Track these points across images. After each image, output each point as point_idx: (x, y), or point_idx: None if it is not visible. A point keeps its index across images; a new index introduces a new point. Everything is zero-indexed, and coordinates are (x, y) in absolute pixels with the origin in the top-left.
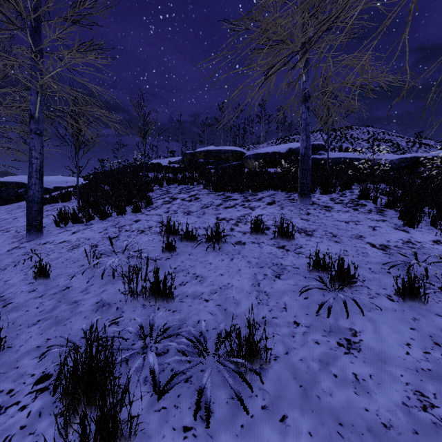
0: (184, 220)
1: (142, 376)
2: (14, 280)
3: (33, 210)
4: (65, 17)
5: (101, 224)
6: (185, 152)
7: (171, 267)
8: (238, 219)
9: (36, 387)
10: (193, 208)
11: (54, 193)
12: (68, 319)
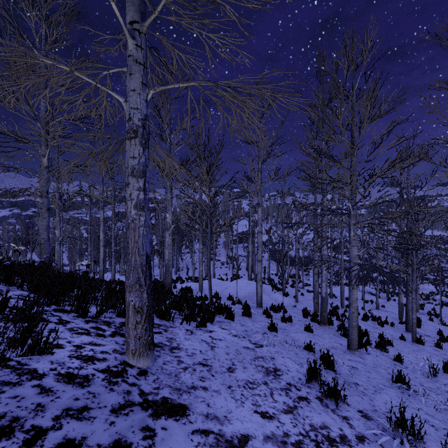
0: None
1: None
2: None
3: None
4: None
5: None
6: None
7: None
8: (323, 447)
9: None
10: None
11: None
12: None
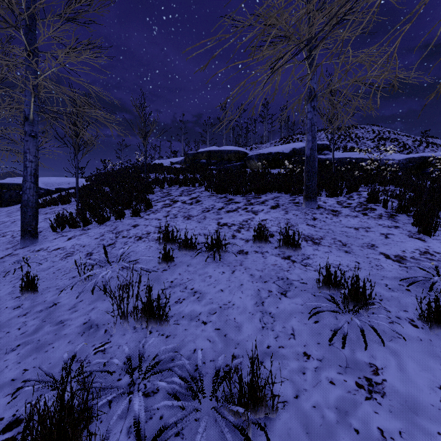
0: (183, 225)
1: (126, 425)
2: (0, 293)
3: (27, 215)
4: (61, 15)
5: (99, 229)
6: (187, 153)
7: (168, 280)
8: (240, 224)
9: (2, 437)
10: (194, 212)
11: (55, 194)
12: (51, 344)
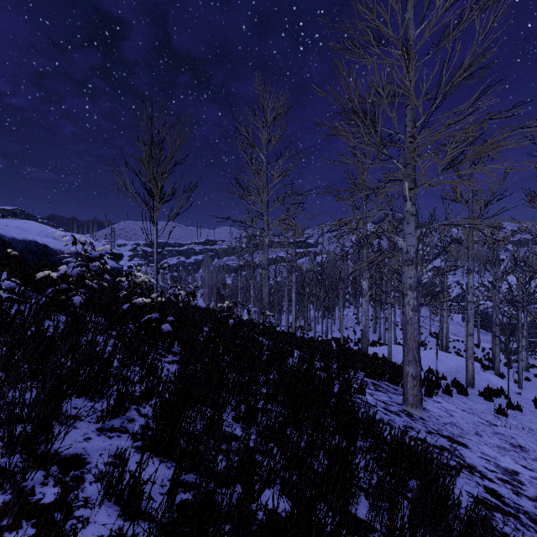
0: None
1: None
2: None
3: None
4: None
5: None
6: None
7: None
8: None
9: None
10: None
11: None
12: None
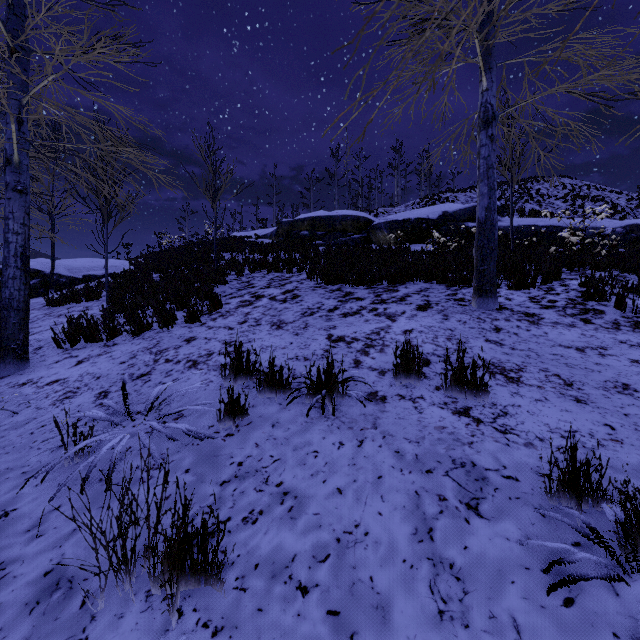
0: (270, 340)
1: None
2: None
3: (10, 323)
4: None
5: (130, 344)
6: (280, 221)
7: (232, 461)
8: (368, 339)
9: None
10: (288, 316)
11: (83, 284)
12: None
